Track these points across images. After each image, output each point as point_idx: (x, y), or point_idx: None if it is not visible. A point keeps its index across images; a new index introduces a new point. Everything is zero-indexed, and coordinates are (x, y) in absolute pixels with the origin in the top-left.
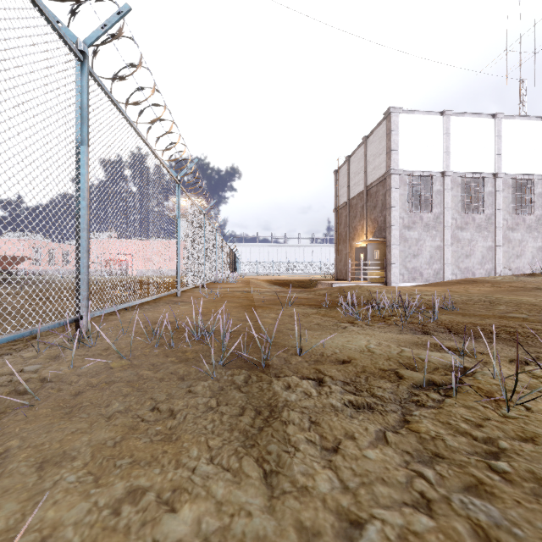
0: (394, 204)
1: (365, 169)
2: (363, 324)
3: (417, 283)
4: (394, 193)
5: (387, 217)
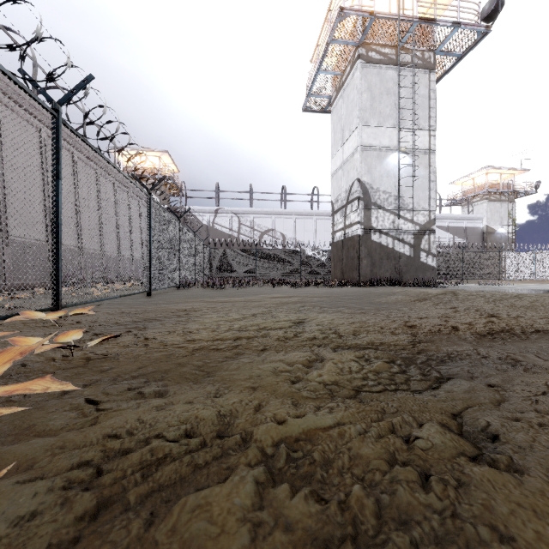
0: None
1: None
2: None
3: None
4: None
5: None
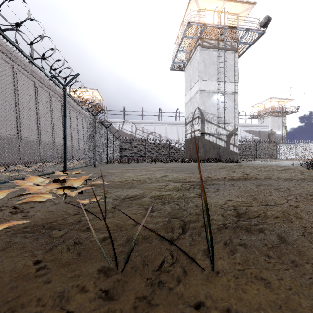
0: None
1: None
2: None
3: None
4: None
5: None
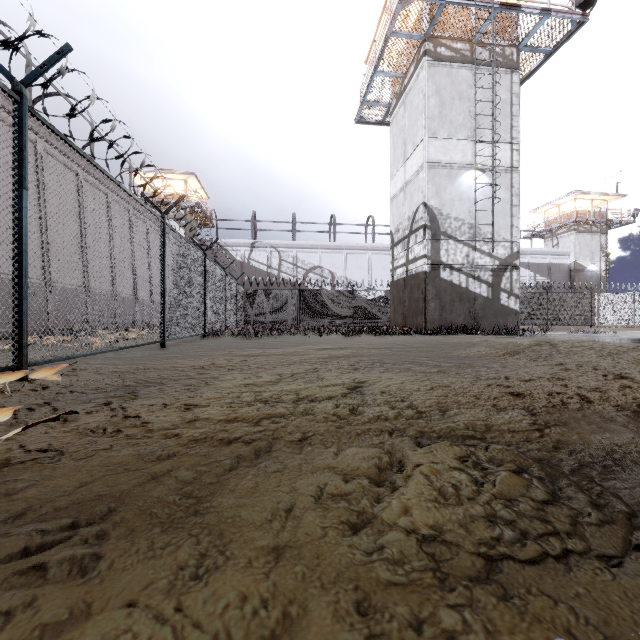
0: None
1: None
2: None
3: None
4: None
5: None
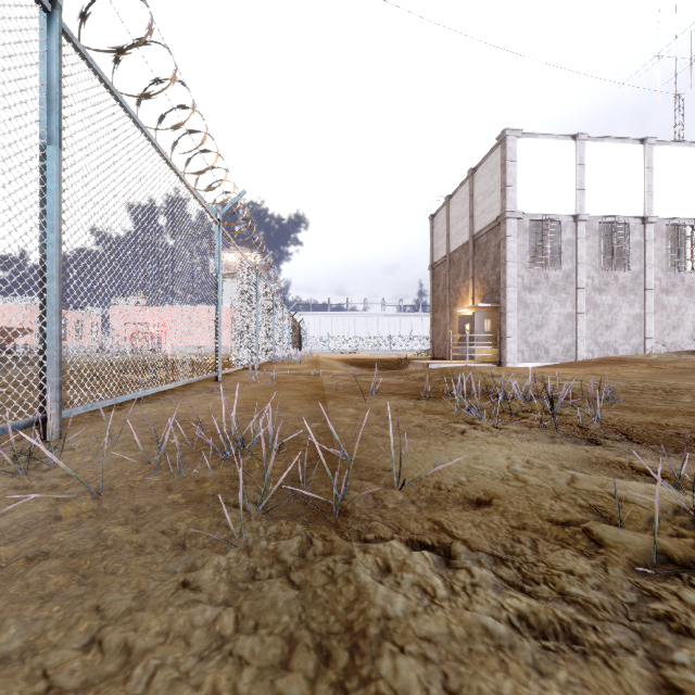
0: (510, 258)
1: (471, 213)
2: (490, 426)
3: (541, 363)
4: (510, 243)
5: (501, 275)
